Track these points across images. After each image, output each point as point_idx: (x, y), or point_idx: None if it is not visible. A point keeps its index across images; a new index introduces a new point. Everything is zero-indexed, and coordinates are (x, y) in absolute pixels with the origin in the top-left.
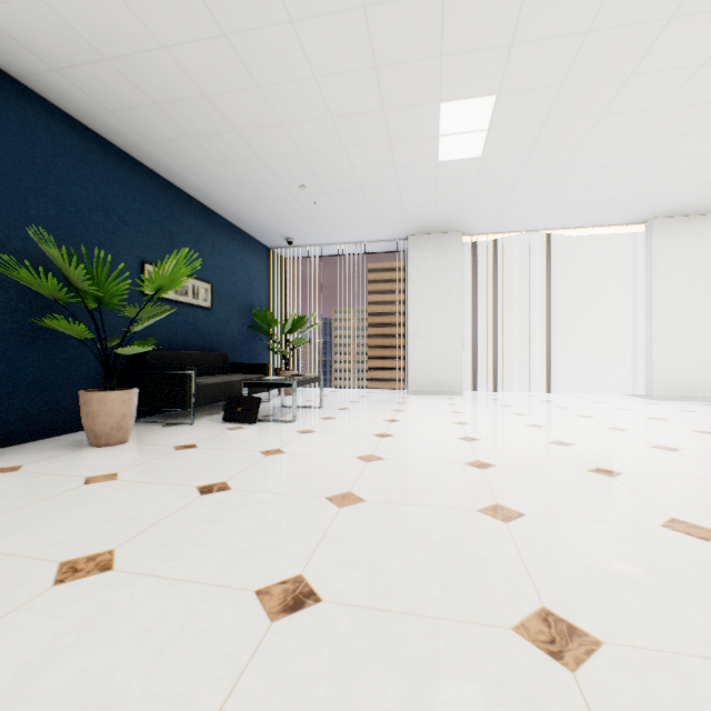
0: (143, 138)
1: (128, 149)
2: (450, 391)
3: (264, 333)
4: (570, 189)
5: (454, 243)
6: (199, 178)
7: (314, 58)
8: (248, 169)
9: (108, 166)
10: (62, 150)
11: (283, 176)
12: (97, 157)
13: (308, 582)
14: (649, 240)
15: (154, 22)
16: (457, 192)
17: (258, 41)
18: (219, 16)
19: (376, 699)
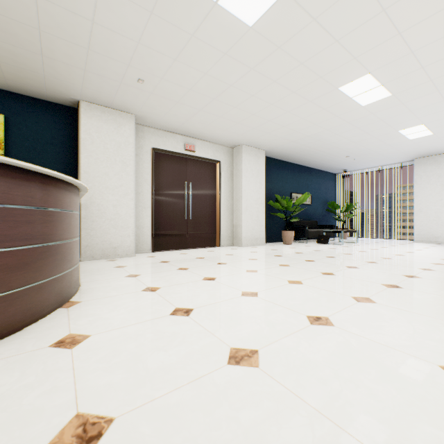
0: (292, 158)
1: (287, 161)
2: (443, 241)
3: (332, 212)
4: None
5: None
6: (307, 162)
7: (344, 136)
8: (325, 157)
9: (283, 168)
10: (274, 169)
11: (338, 156)
12: (280, 166)
13: (334, 257)
14: None
15: (301, 143)
16: (431, 143)
17: (327, 139)
18: (317, 138)
19: (339, 260)
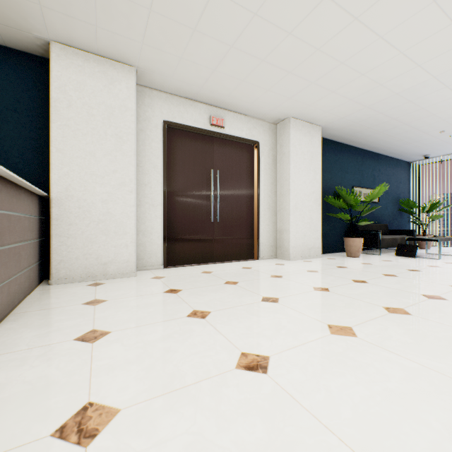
0: (357, 138)
1: (348, 143)
2: None
3: (408, 213)
4: None
5: None
6: (377, 144)
7: None
8: (406, 134)
9: (342, 153)
10: (330, 154)
11: (428, 131)
12: (339, 151)
13: None
14: None
15: (380, 109)
16: None
17: (426, 97)
18: (409, 98)
19: None
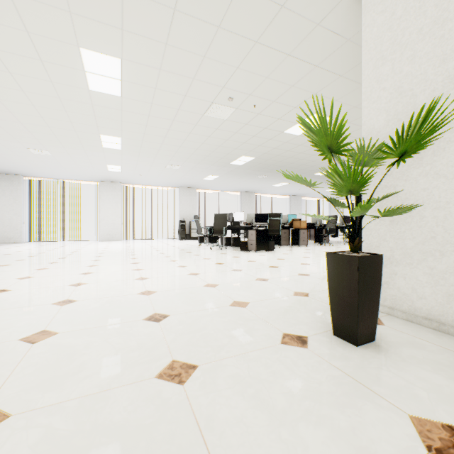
0: None
1: None
2: (15, 242)
3: None
4: (49, 171)
5: (18, 180)
6: None
7: None
8: None
9: None
10: None
11: None
12: None
13: None
14: (100, 188)
15: None
16: None
17: None
18: None
19: None
